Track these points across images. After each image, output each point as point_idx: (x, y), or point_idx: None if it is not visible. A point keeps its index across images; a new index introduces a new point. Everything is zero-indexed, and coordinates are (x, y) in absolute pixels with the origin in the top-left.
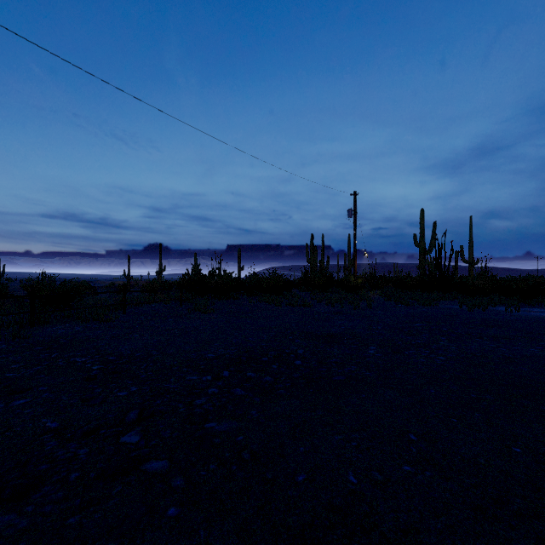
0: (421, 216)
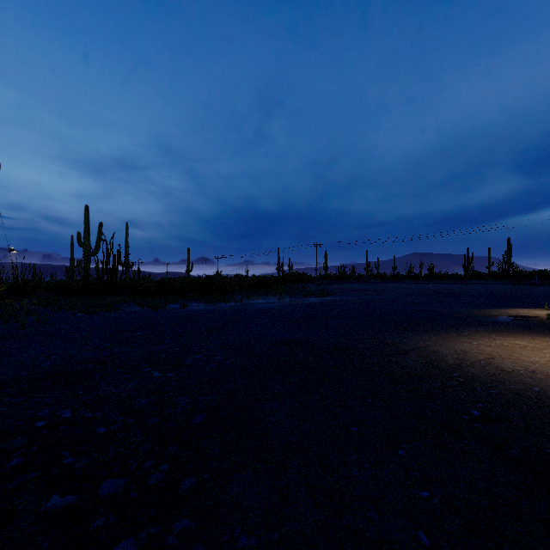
0: (87, 214)
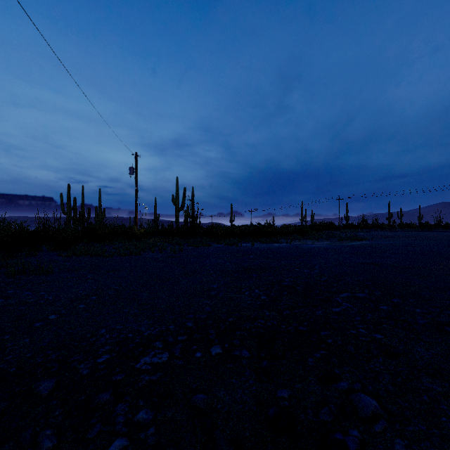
0: (177, 182)
